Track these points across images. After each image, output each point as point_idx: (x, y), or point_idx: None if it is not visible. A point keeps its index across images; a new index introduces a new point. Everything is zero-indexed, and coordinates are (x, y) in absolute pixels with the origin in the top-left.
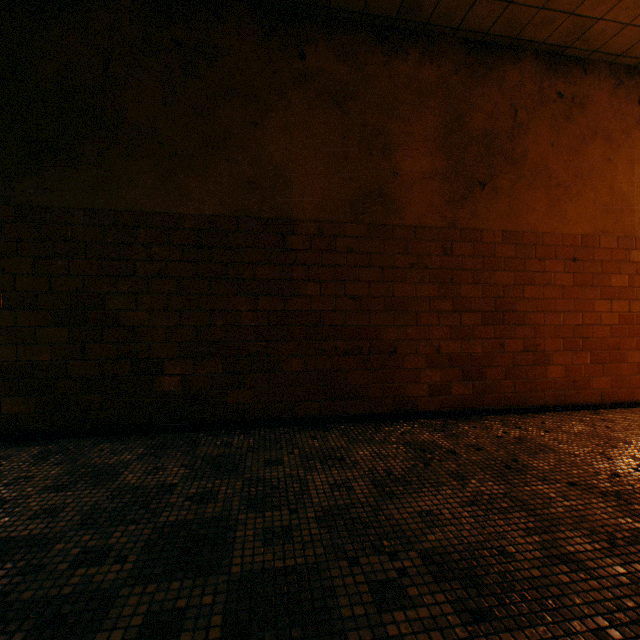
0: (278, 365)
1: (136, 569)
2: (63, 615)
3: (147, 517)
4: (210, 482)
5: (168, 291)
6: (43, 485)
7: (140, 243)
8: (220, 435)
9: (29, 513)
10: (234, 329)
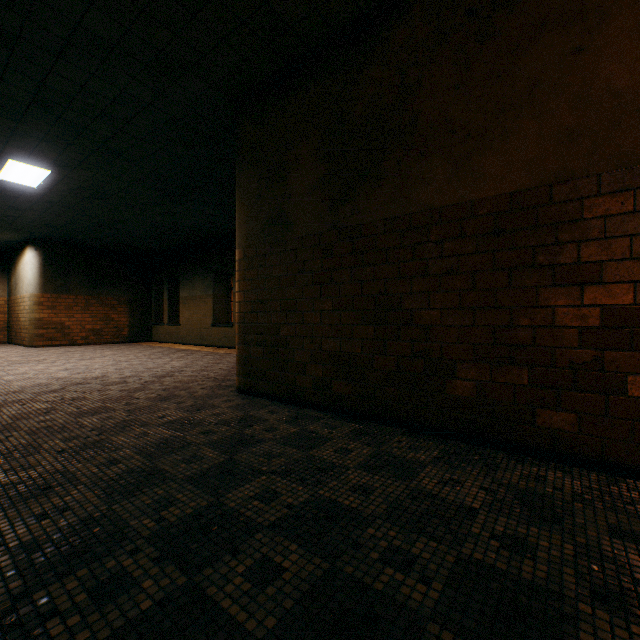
0: (620, 385)
1: (441, 603)
2: (375, 613)
3: (447, 538)
4: (520, 525)
5: (459, 288)
6: (357, 461)
7: (431, 241)
8: (524, 462)
9: (348, 484)
10: (544, 330)
